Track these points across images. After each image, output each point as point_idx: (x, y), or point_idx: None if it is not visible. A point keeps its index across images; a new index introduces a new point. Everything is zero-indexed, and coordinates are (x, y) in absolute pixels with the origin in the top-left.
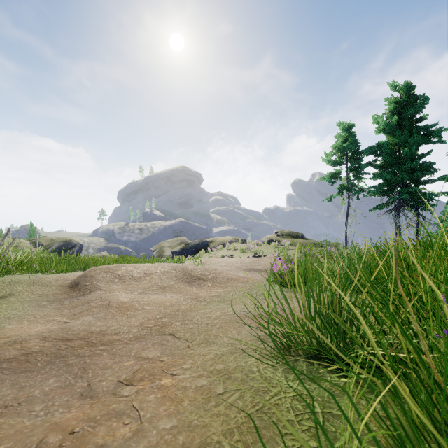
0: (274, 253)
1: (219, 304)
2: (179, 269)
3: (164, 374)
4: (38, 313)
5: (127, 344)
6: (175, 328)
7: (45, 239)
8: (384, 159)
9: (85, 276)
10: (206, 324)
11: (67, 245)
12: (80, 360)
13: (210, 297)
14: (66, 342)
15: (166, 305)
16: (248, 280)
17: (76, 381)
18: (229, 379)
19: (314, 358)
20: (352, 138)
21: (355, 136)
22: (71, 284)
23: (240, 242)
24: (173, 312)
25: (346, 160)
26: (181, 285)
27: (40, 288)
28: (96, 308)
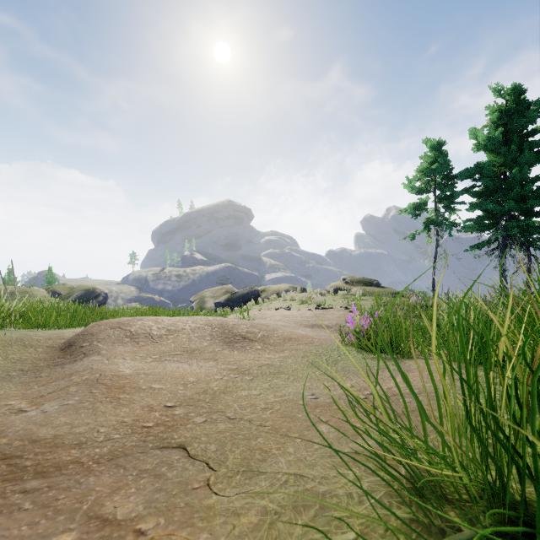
0: (343, 304)
1: (271, 380)
2: (216, 325)
3: None
4: None
5: (88, 474)
6: (191, 431)
7: (63, 287)
8: (485, 184)
9: (83, 334)
10: (249, 421)
11: (89, 294)
12: None
13: (258, 368)
14: None
15: (189, 381)
16: (312, 340)
17: None
18: None
19: None
20: (442, 158)
21: (446, 155)
22: (64, 345)
23: (299, 291)
24: (196, 395)
25: (433, 187)
26: (217, 347)
27: (21, 349)
28: (76, 386)
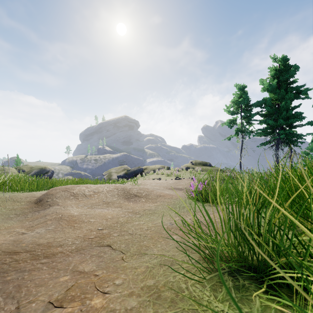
0: (190, 176)
1: (150, 217)
2: (120, 189)
3: (96, 292)
4: (3, 225)
5: (68, 257)
6: (112, 239)
7: (26, 166)
8: (267, 110)
9: (47, 194)
10: (139, 235)
11: (42, 171)
12: (19, 275)
13: (143, 211)
14: (12, 255)
15: (108, 218)
16: (172, 196)
17: (6, 303)
18: (158, 298)
19: (237, 272)
20: (245, 95)
21: (247, 93)
22: (36, 200)
23: (166, 169)
24: (112, 224)
25: (240, 111)
26: (121, 201)
27: (12, 203)
28: (50, 221)
